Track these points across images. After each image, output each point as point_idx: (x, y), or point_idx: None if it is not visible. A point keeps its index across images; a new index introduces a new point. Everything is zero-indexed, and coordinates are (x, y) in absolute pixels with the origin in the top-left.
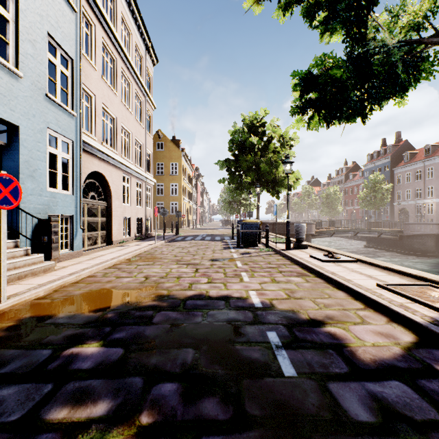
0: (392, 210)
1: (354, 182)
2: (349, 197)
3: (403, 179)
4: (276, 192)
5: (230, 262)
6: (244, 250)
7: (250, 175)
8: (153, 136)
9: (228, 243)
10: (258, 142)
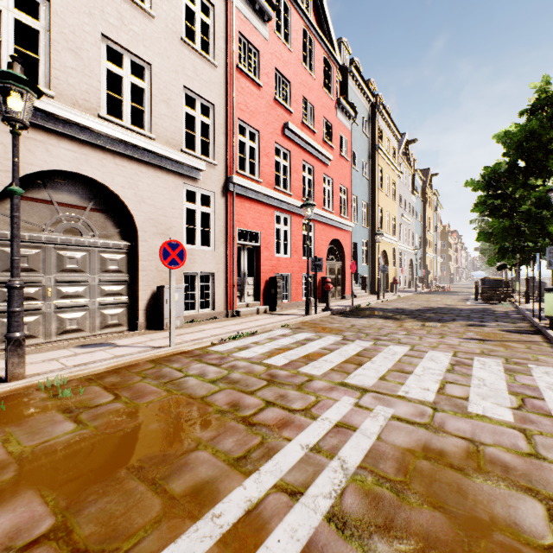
0: None
1: None
2: None
3: None
4: None
5: None
6: None
7: None
8: None
9: None
10: None
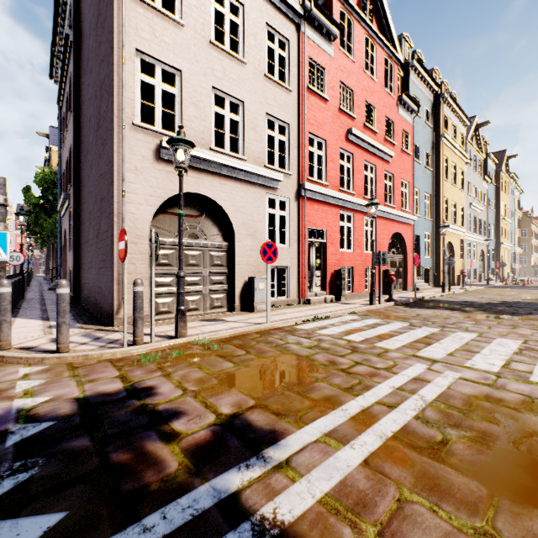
0: None
1: None
2: None
3: None
4: None
5: None
6: None
7: None
8: None
9: None
10: None
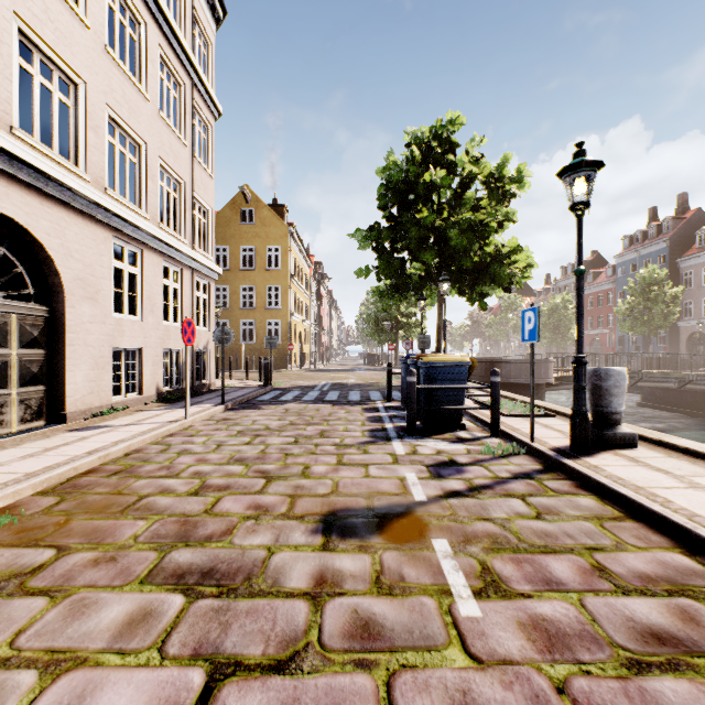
0: (673, 335)
1: (596, 286)
2: (587, 313)
3: (697, 278)
4: (479, 295)
5: (405, 552)
6: (432, 445)
7: (426, 256)
8: (234, 198)
9: (379, 415)
10: (446, 180)
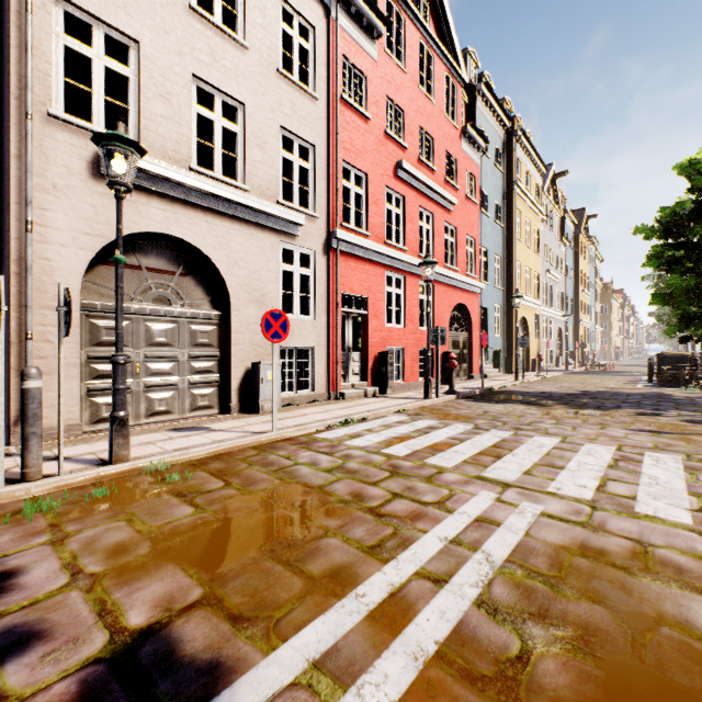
0: None
1: None
2: None
3: None
4: None
5: None
6: None
7: None
8: None
9: None
10: None
